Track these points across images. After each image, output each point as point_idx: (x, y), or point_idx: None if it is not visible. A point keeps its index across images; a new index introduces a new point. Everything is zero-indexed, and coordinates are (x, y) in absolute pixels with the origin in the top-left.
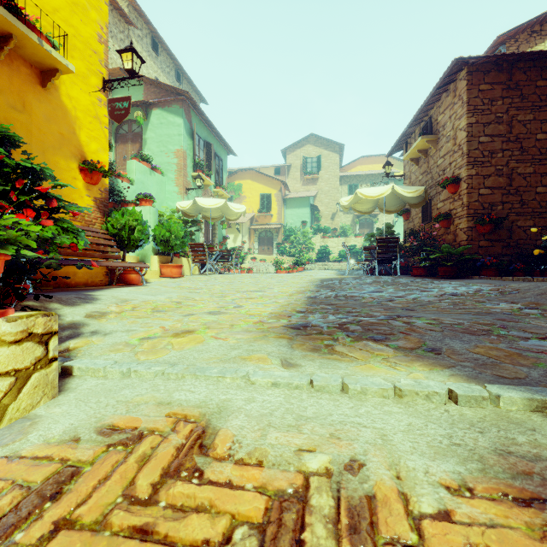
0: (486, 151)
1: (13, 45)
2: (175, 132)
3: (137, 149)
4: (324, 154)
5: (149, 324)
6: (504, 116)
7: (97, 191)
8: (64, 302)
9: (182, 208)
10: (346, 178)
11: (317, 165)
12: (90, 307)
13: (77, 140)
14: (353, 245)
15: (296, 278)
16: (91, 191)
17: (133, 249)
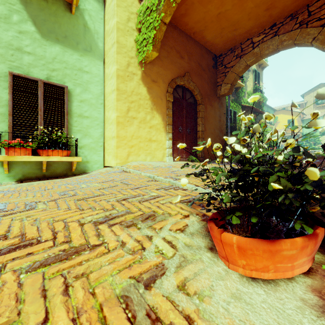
0: None
1: None
2: None
3: None
4: None
5: None
6: None
7: None
8: None
9: None
10: None
11: None
12: None
13: None
14: None
15: None
16: None
17: None
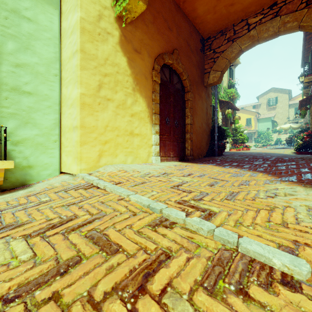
0: None
1: None
2: None
3: None
4: (279, 95)
5: None
6: None
7: None
8: None
9: None
10: (293, 104)
11: (275, 101)
12: None
13: None
14: None
15: None
16: None
17: None
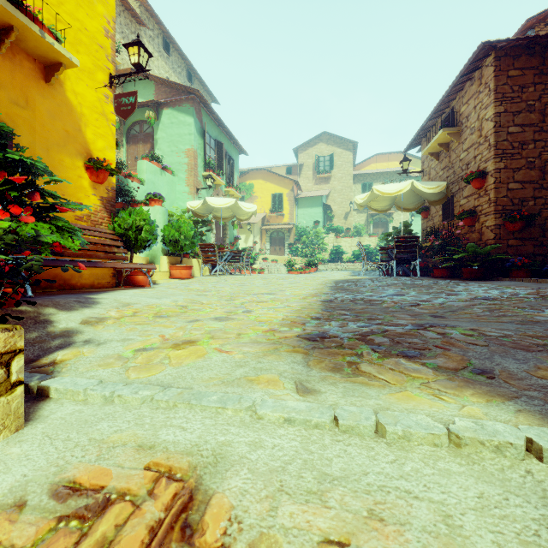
0: (516, 142)
1: (14, 38)
2: (186, 132)
3: (148, 150)
4: (337, 152)
5: (148, 332)
6: (536, 104)
7: (103, 190)
8: (61, 307)
9: (192, 208)
10: (360, 176)
11: (330, 163)
12: (88, 312)
13: (83, 137)
14: (367, 245)
15: (308, 279)
16: (97, 190)
17: (141, 249)
